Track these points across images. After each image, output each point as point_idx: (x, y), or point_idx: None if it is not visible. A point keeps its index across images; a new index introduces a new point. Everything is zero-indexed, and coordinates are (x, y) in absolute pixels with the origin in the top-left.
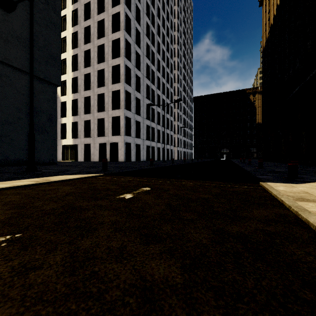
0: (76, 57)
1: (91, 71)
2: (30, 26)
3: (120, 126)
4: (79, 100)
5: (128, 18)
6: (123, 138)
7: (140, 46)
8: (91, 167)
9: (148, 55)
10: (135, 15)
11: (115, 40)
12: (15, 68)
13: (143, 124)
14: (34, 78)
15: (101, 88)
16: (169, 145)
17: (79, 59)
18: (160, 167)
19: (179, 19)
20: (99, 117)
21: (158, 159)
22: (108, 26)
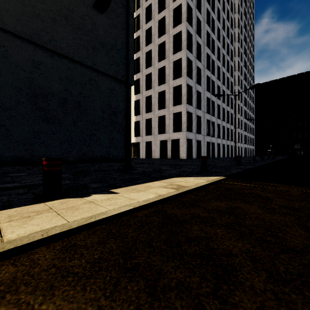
0: (138, 60)
1: (152, 70)
2: (126, 15)
3: (181, 122)
4: (141, 101)
5: (189, 8)
6: (185, 135)
7: (201, 35)
8: (172, 165)
9: (208, 44)
10: (196, 3)
11: (176, 34)
12: (100, 72)
13: (203, 119)
14: (114, 80)
15: (162, 86)
16: (229, 141)
17: (141, 61)
18: (258, 167)
19: None
20: (160, 114)
21: (217, 156)
22: (169, 22)
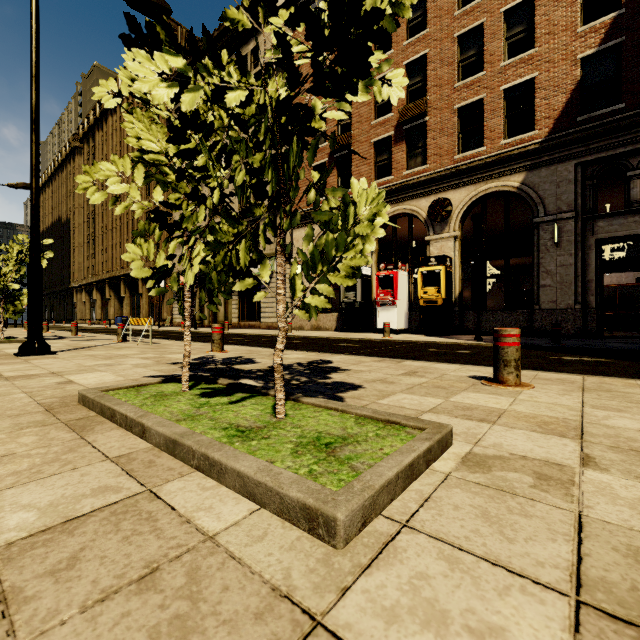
0: None
1: None
2: None
3: None
4: None
5: None
6: None
7: None
8: None
9: None
10: None
11: None
12: None
13: None
14: None
15: None
16: None
17: None
18: None
19: None
20: None
21: None
22: None
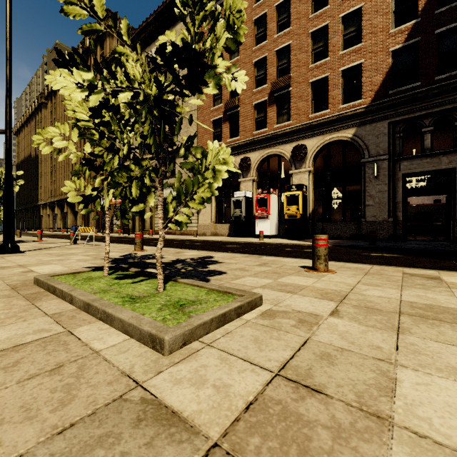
0: None
1: None
2: None
3: None
4: None
5: None
6: None
7: None
8: None
9: None
10: None
11: None
12: None
13: None
14: None
15: None
16: None
17: None
18: None
19: None
20: None
21: None
22: None
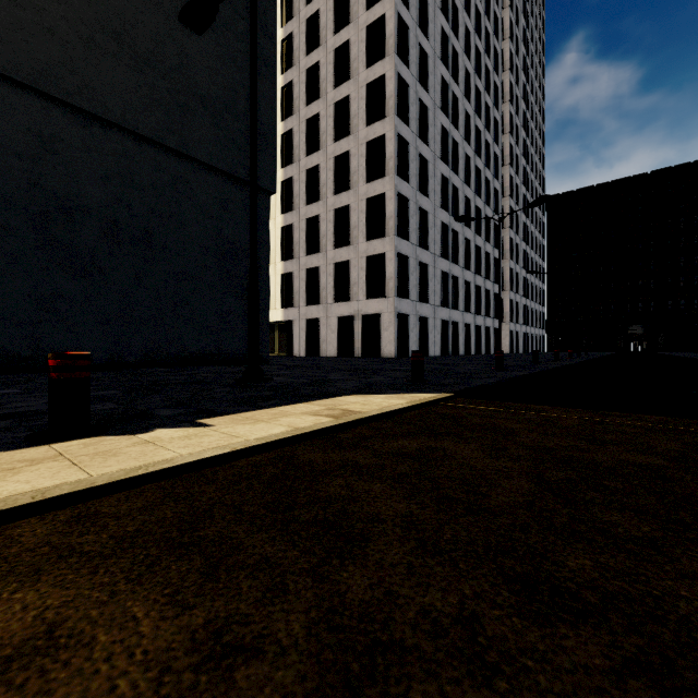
0: (290, 136)
1: (320, 161)
2: (251, 43)
3: (385, 277)
4: (296, 227)
5: (402, 25)
6: (393, 305)
7: (429, 86)
8: (357, 370)
9: (445, 105)
10: (417, 16)
11: (374, 81)
12: (198, 163)
13: (434, 270)
14: (230, 181)
15: (342, 195)
16: (491, 319)
17: (296, 139)
18: (536, 374)
19: (514, 9)
20: (338, 259)
21: (465, 353)
22: (359, 54)
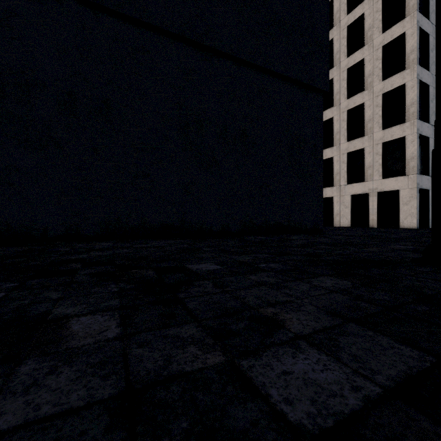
0: None
1: (333, 75)
2: None
3: (404, 157)
4: None
5: None
6: (415, 181)
7: None
8: None
9: None
10: None
11: None
12: (275, 75)
13: None
14: (295, 87)
15: (356, 97)
16: None
17: None
18: None
19: None
20: (351, 149)
21: None
22: None
